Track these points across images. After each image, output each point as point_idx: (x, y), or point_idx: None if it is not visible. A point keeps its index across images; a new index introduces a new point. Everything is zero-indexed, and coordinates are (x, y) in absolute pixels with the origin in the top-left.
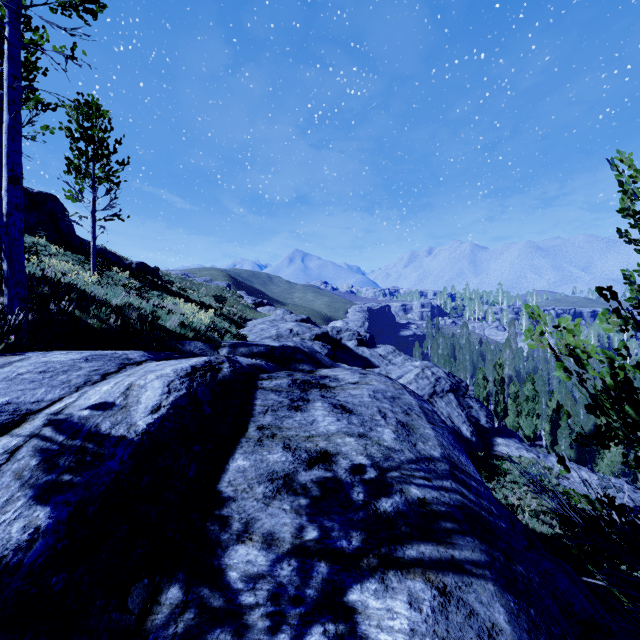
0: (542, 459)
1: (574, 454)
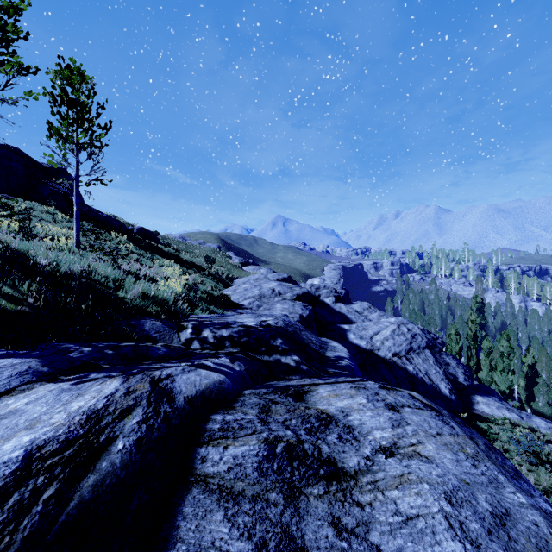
0: (525, 420)
1: (551, 411)
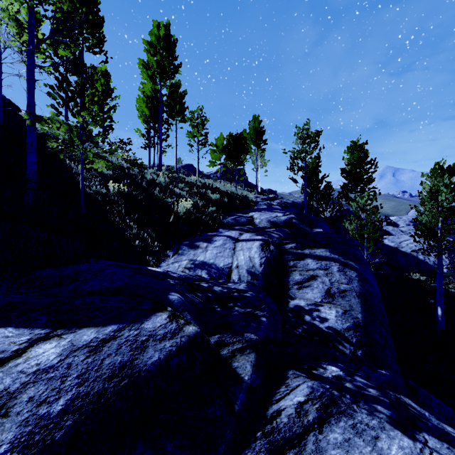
0: None
1: None
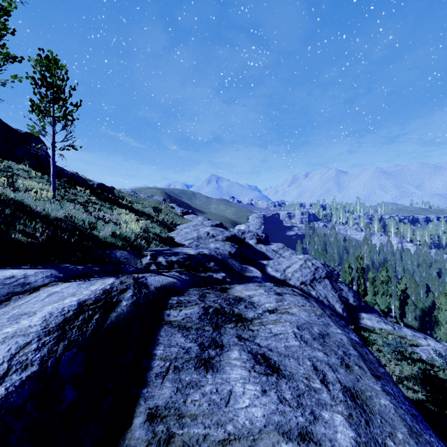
0: (397, 330)
1: (418, 324)
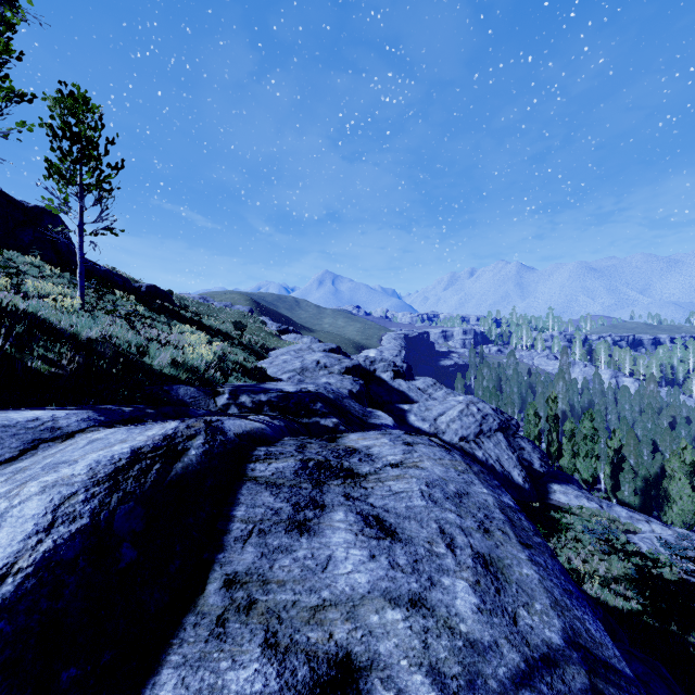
0: (605, 509)
1: (639, 501)
